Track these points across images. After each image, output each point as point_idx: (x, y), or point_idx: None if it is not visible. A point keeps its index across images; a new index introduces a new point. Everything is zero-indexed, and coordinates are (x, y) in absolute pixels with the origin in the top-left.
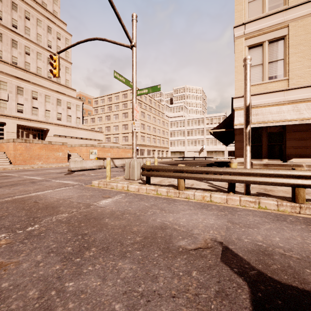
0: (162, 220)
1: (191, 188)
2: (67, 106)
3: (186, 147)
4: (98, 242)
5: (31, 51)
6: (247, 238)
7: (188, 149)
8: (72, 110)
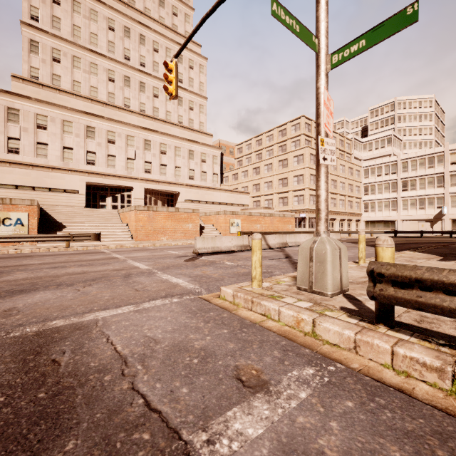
0: None
1: None
2: (201, 158)
3: (400, 213)
4: None
5: (160, 92)
6: None
7: (404, 217)
8: (207, 163)
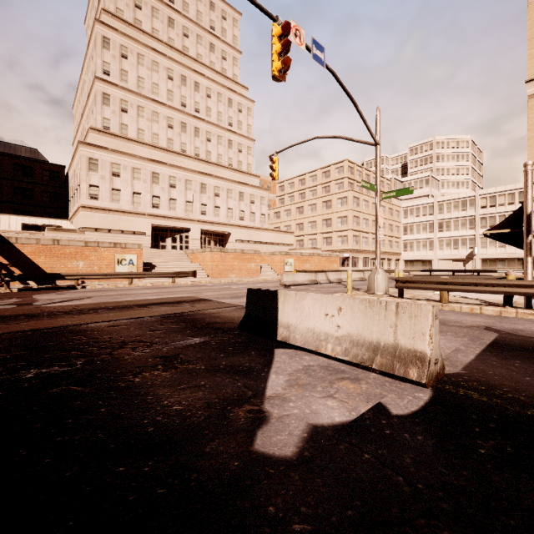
0: None
1: (455, 302)
2: (250, 200)
3: (437, 253)
4: None
5: (212, 136)
6: (508, 326)
7: (440, 256)
8: (255, 204)
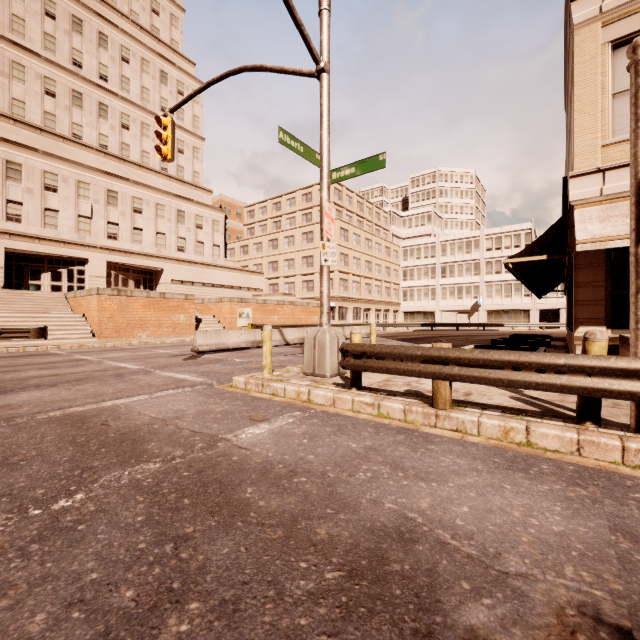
0: (400, 506)
1: (466, 403)
2: (196, 223)
3: (439, 303)
4: (213, 575)
5: (132, 122)
6: None
7: (443, 307)
8: (204, 230)
